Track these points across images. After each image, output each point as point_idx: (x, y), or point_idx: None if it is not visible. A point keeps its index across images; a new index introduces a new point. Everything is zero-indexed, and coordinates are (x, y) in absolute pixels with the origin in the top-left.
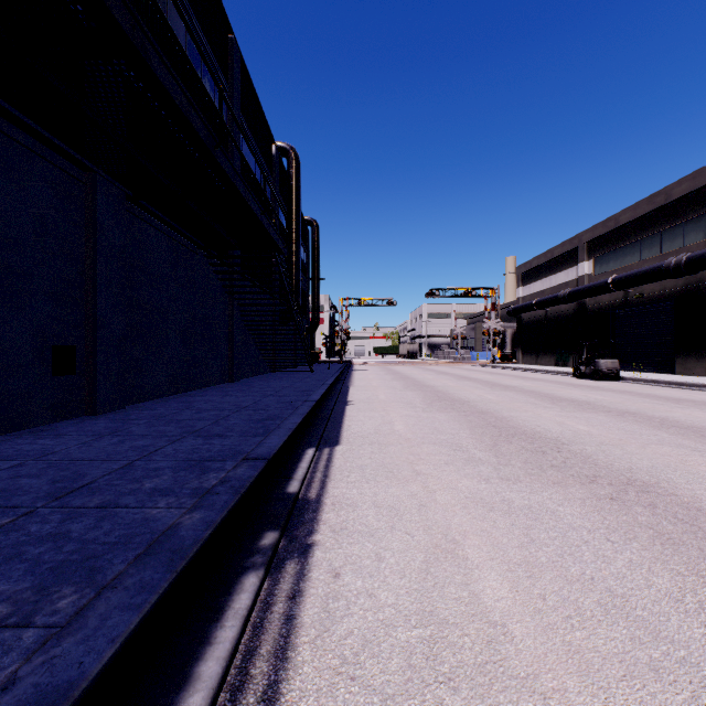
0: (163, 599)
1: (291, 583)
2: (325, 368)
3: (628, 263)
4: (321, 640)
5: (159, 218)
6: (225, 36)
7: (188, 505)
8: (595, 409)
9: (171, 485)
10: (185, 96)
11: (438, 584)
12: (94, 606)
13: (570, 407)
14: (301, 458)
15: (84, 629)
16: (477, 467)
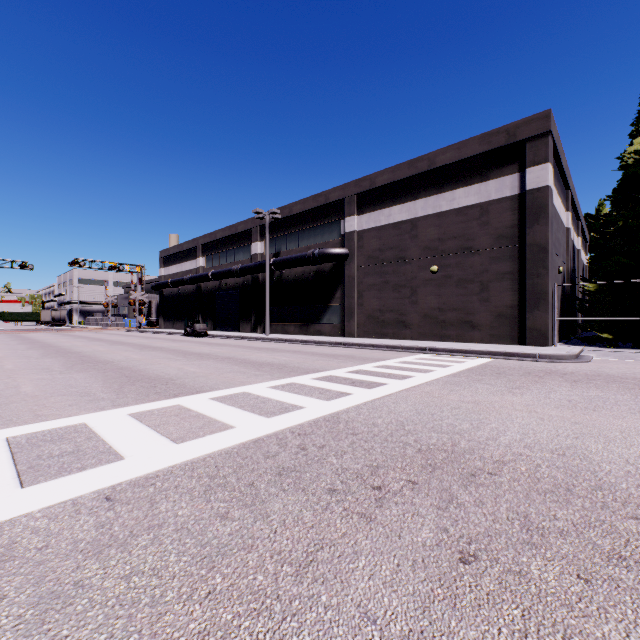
0: None
1: None
2: None
3: (222, 263)
4: None
5: None
6: None
7: None
8: (159, 350)
9: None
10: None
11: (5, 391)
12: None
13: (148, 350)
14: None
15: None
16: (51, 372)
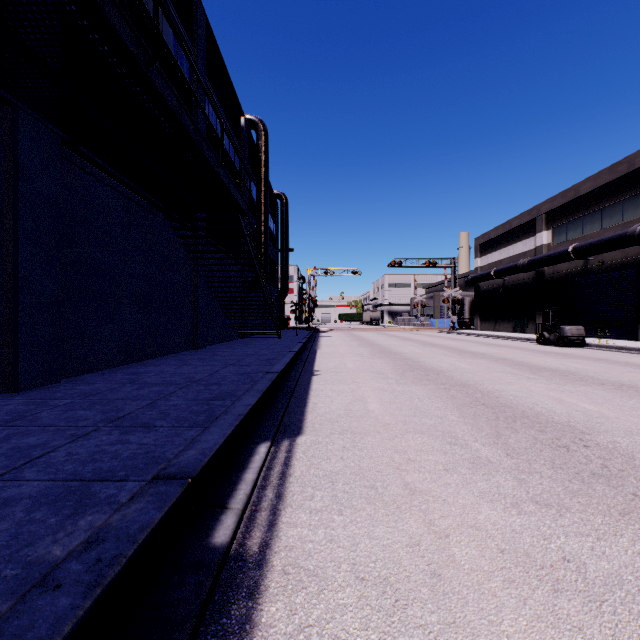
0: None
1: None
2: (293, 335)
3: (588, 232)
4: None
5: (107, 172)
6: None
7: None
8: (584, 381)
9: None
10: None
11: None
12: None
13: (556, 378)
14: (248, 461)
15: None
16: (491, 476)
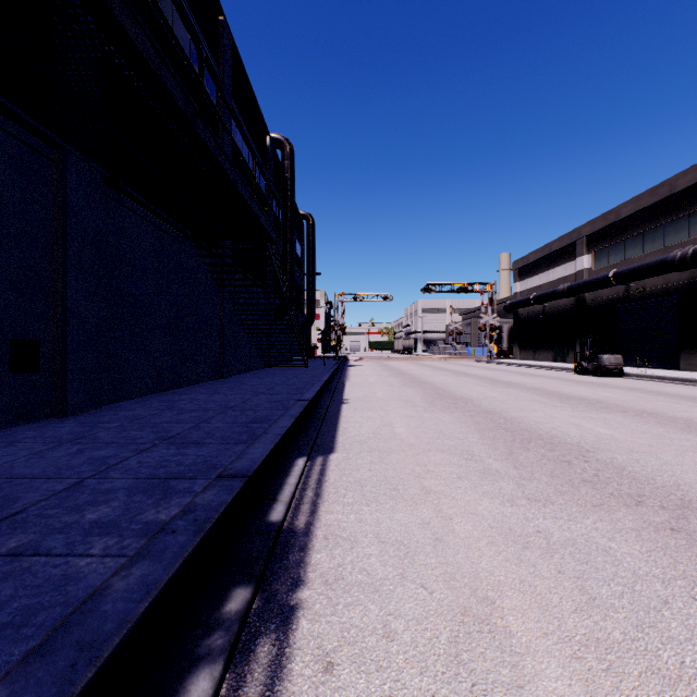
0: None
1: (262, 683)
2: (321, 364)
3: (629, 256)
4: None
5: (141, 204)
6: (216, 19)
7: (130, 551)
8: (609, 409)
9: (118, 517)
10: (155, 50)
11: (477, 686)
12: None
13: (582, 406)
14: (289, 471)
15: None
16: (496, 482)
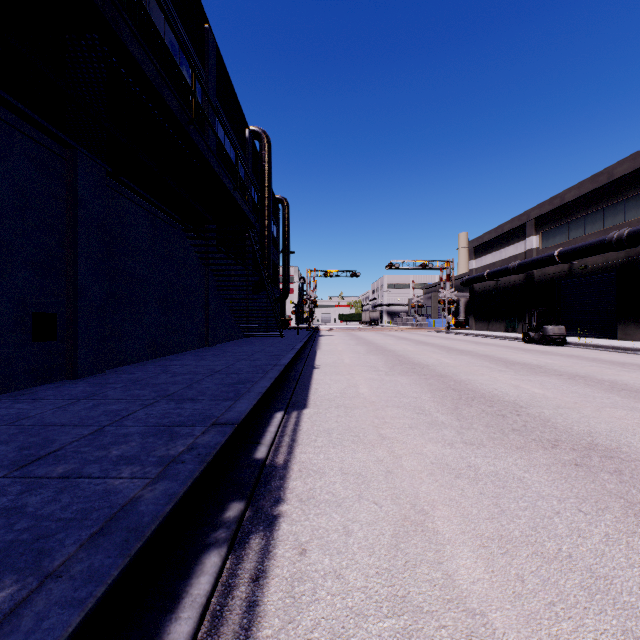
0: (112, 590)
1: (255, 561)
2: (295, 334)
3: (572, 237)
4: (285, 633)
5: (138, 194)
6: (201, 27)
7: (152, 475)
8: (547, 373)
9: (138, 453)
10: (158, 72)
11: (409, 562)
12: (32, 601)
13: (524, 371)
14: (270, 422)
15: (15, 633)
16: (440, 431)
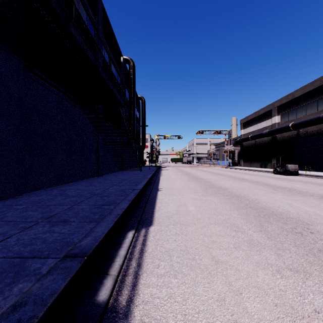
0: None
1: None
2: (148, 169)
3: (299, 116)
4: None
5: (49, 83)
6: None
7: None
8: (302, 194)
9: None
10: None
11: None
12: None
13: (287, 192)
14: (122, 243)
15: None
16: (261, 252)
